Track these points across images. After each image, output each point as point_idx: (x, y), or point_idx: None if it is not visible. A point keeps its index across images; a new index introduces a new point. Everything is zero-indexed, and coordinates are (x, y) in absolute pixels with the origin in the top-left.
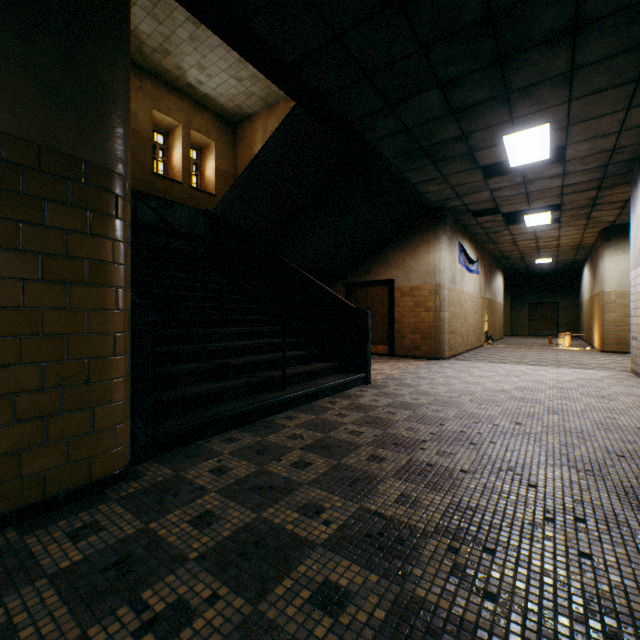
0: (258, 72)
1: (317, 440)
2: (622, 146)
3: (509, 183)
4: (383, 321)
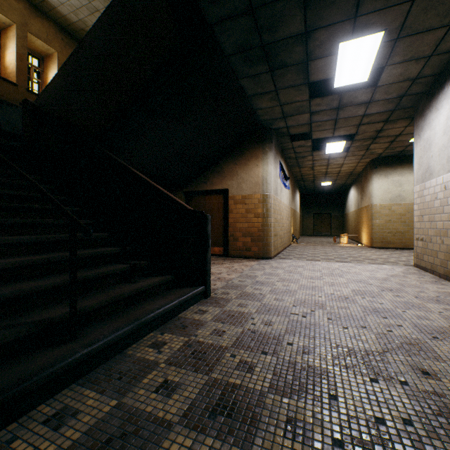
0: None
1: None
2: (423, 75)
3: (327, 107)
4: (219, 226)
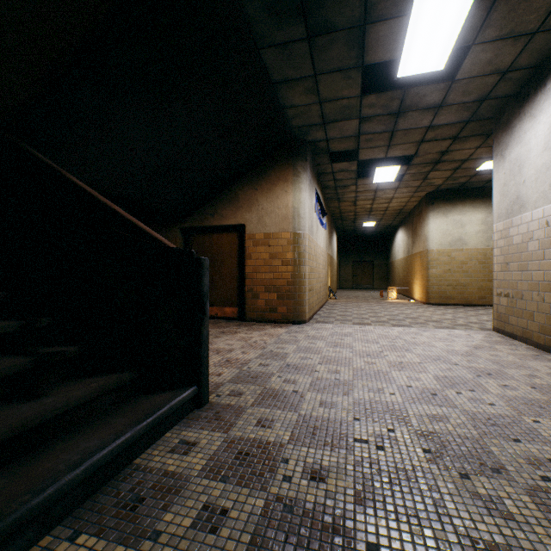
0: None
1: None
2: (517, 67)
3: (383, 110)
4: (232, 277)
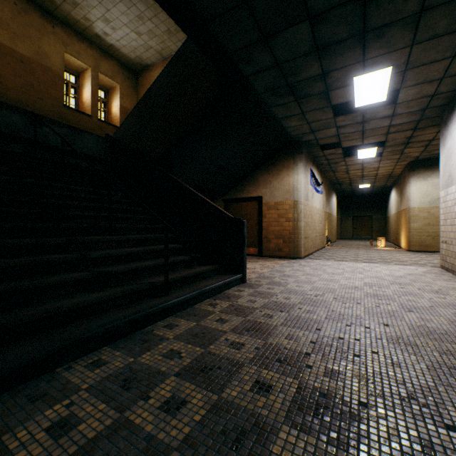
0: (154, 28)
1: (195, 359)
2: (440, 92)
3: (351, 121)
4: (254, 229)
